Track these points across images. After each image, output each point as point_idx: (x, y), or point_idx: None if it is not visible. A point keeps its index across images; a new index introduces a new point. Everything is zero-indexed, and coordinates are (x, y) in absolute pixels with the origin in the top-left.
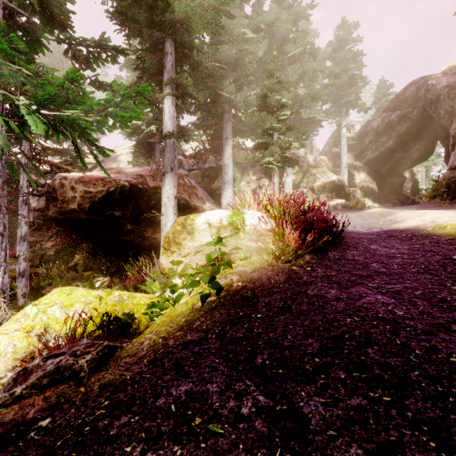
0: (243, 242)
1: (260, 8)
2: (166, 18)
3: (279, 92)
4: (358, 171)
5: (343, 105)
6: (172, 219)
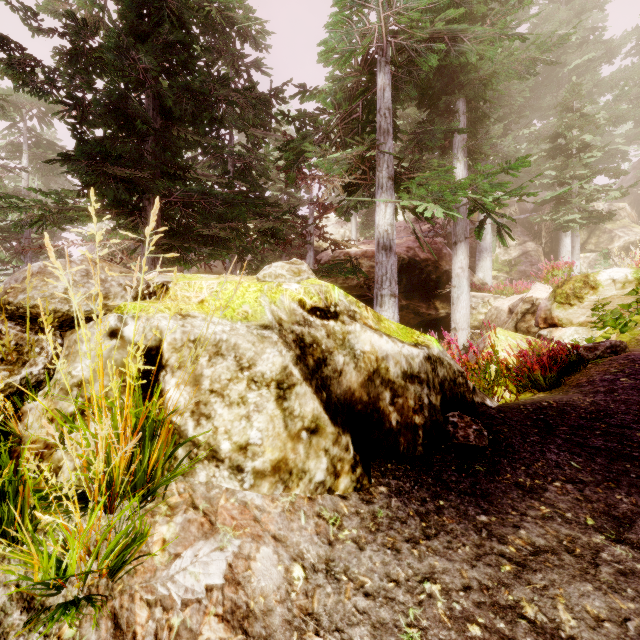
0: None
1: (525, 13)
2: (466, 79)
3: (589, 130)
4: None
5: None
6: (466, 291)
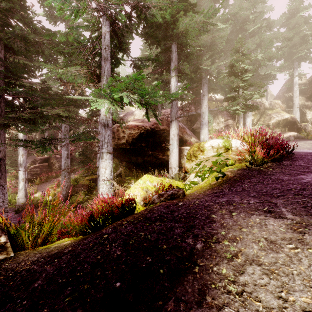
0: (230, 156)
1: (227, 3)
2: (173, 33)
3: (244, 62)
4: (310, 109)
5: (295, 60)
6: (176, 147)
